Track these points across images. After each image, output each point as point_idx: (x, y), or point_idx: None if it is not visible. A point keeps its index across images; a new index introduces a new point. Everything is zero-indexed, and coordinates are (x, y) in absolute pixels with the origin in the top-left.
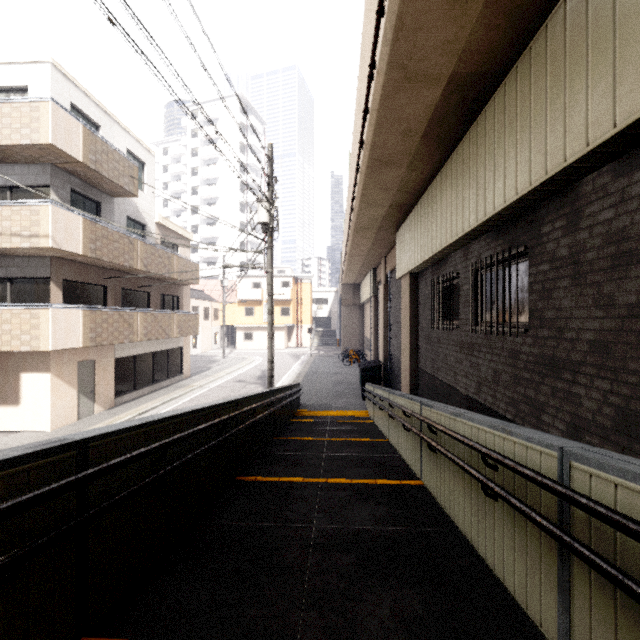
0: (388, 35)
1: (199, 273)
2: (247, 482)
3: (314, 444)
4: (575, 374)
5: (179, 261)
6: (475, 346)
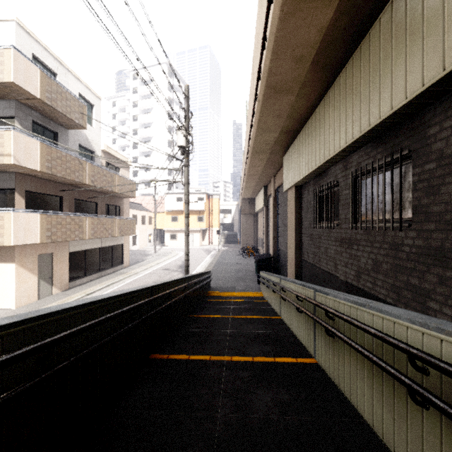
0: None
1: (138, 191)
2: (160, 360)
3: (220, 321)
4: None
5: (120, 179)
6: (354, 240)
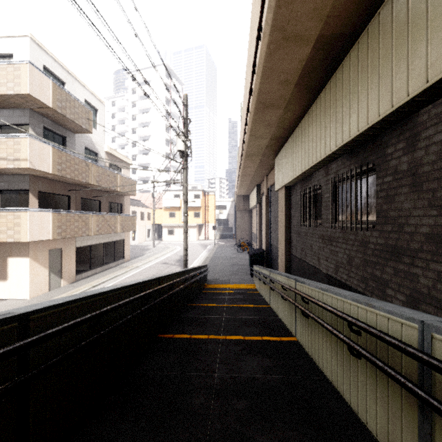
0: (272, 3)
1: (137, 188)
2: (167, 338)
3: (216, 309)
4: (413, 259)
5: (122, 179)
6: (334, 238)
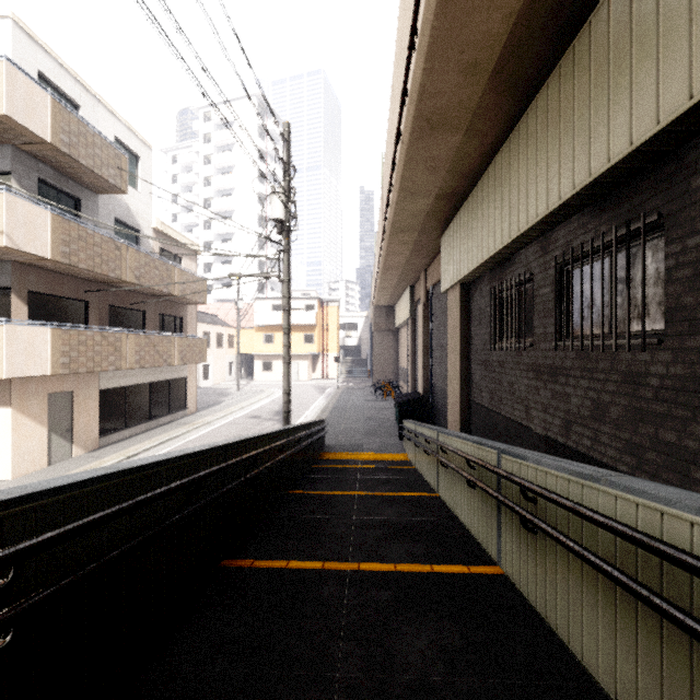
0: None
1: (212, 295)
2: (238, 570)
3: (340, 501)
4: None
5: (181, 275)
6: (561, 369)
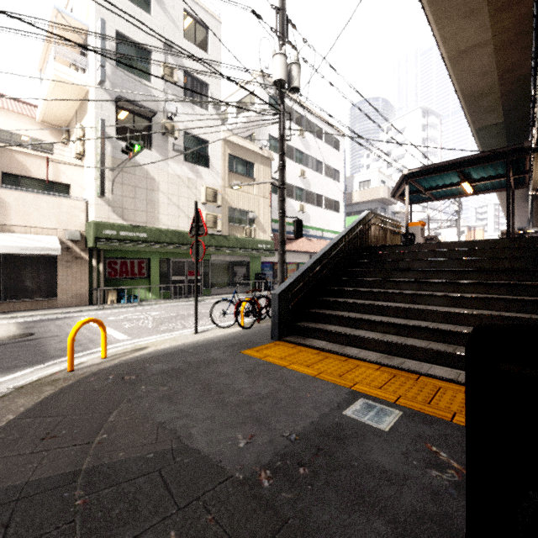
0: None
1: None
2: None
3: None
4: None
5: None
6: None
